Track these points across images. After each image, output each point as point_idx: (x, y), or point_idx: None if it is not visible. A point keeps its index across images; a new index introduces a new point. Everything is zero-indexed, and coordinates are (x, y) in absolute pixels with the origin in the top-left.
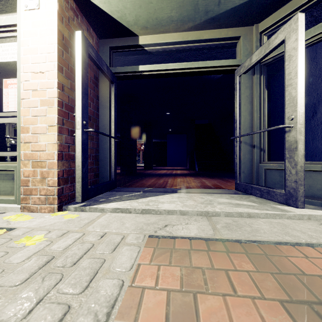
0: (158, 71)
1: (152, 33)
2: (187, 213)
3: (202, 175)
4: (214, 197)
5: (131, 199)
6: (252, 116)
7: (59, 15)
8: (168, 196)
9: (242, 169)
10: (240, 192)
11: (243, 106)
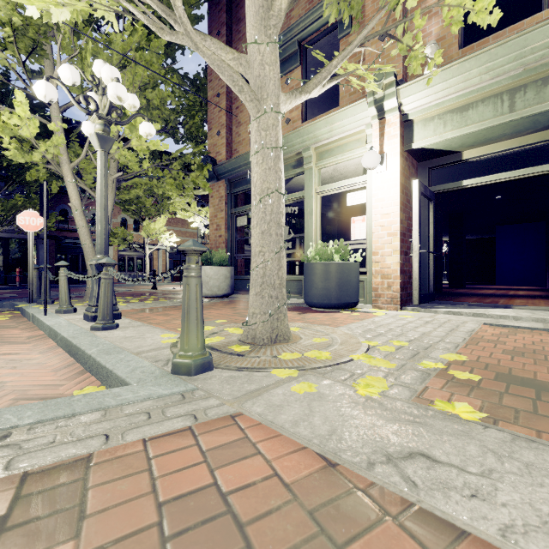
0: (486, 182)
1: (478, 147)
2: (521, 318)
3: None
4: None
5: (457, 308)
6: None
7: (400, 171)
8: (500, 309)
9: None
10: None
11: None
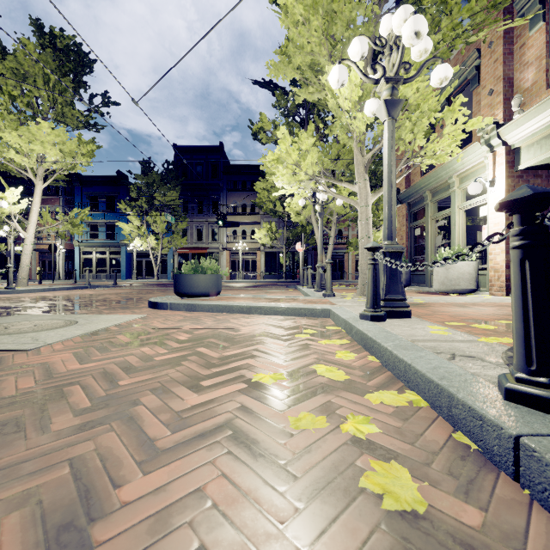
0: None
1: None
2: None
3: None
4: None
5: None
6: None
7: (506, 190)
8: None
9: None
10: None
11: None
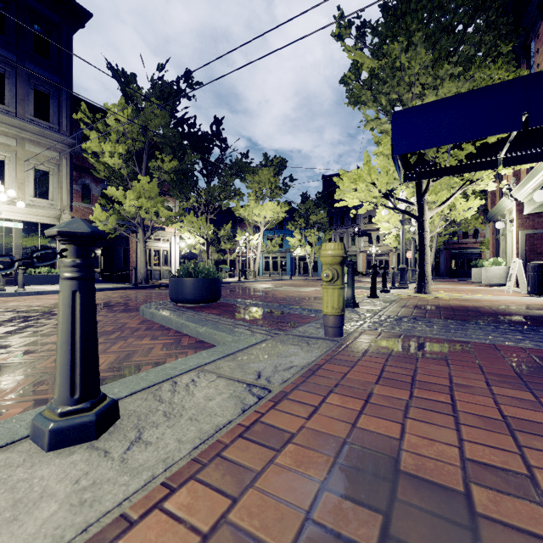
0: None
1: None
2: None
3: None
4: None
5: None
6: None
7: (517, 226)
8: None
9: None
10: None
11: None
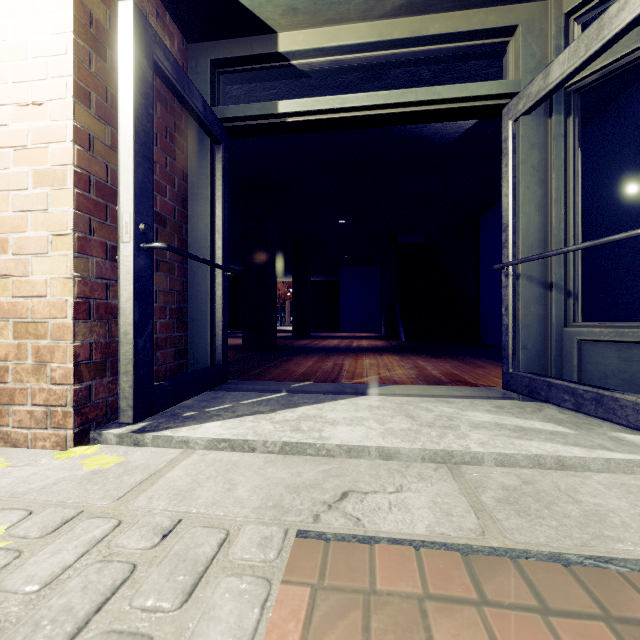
0: (322, 113)
1: (308, 26)
2: (398, 454)
3: (416, 351)
4: (457, 409)
5: (257, 412)
6: (546, 214)
7: None
8: (347, 404)
9: (522, 341)
10: (517, 395)
11: (523, 191)
